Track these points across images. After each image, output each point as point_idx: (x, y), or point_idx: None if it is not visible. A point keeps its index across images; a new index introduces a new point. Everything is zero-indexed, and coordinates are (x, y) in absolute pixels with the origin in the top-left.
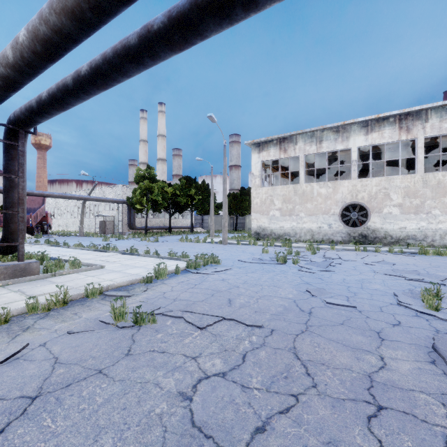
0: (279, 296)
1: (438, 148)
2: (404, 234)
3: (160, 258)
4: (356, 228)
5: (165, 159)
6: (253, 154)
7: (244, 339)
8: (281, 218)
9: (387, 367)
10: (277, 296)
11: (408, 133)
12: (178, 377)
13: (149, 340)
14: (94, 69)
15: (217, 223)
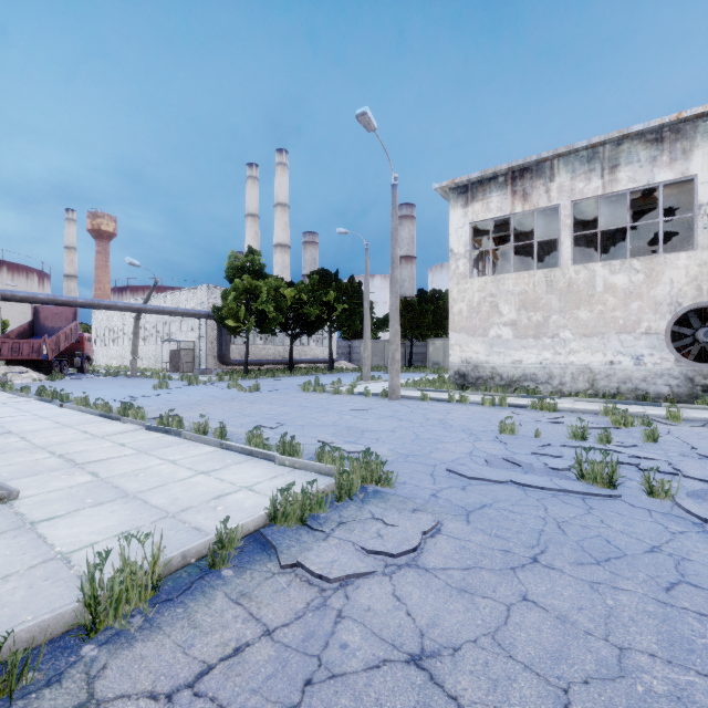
0: None
1: None
2: None
3: (224, 449)
4: None
5: (288, 245)
6: (452, 209)
7: None
8: (515, 342)
9: None
10: None
11: None
12: None
13: None
14: None
15: (376, 353)
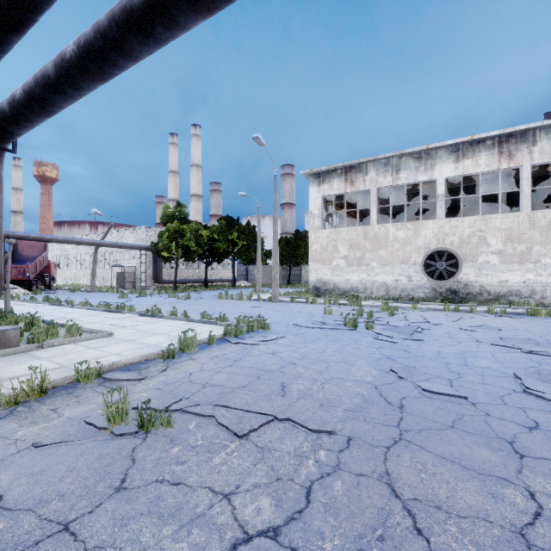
0: (352, 379)
1: (544, 180)
2: (505, 289)
3: (190, 322)
4: (444, 282)
5: (201, 195)
6: (311, 187)
7: (307, 457)
8: (346, 268)
9: (547, 513)
10: (350, 379)
11: (510, 159)
12: (197, 540)
13: (158, 459)
14: (83, 48)
15: (265, 275)
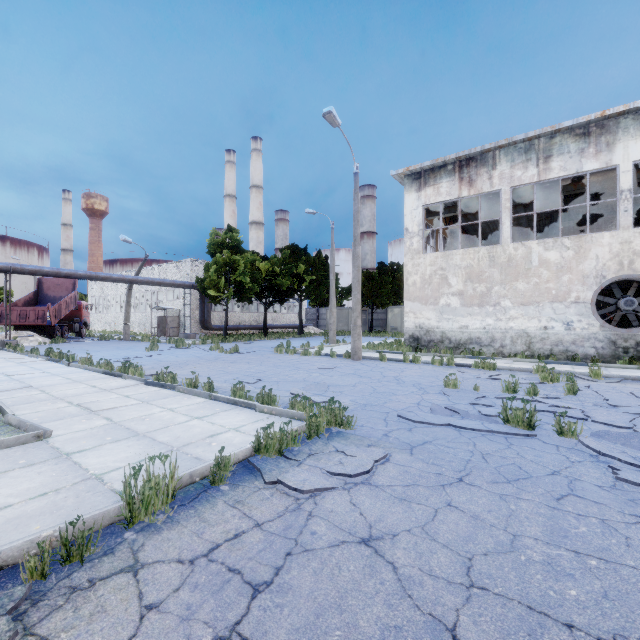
0: None
1: None
2: None
3: (213, 400)
4: (634, 331)
5: (262, 222)
6: (407, 193)
7: None
8: (462, 310)
9: None
10: None
11: None
12: None
13: None
14: None
15: (341, 319)
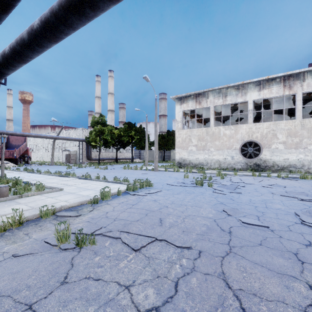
0: (201, 215)
1: (309, 102)
2: (287, 163)
3: (107, 182)
4: (252, 159)
5: (114, 110)
6: (176, 105)
7: (175, 263)
8: (196, 152)
9: None
10: (200, 215)
11: (290, 89)
12: None
13: (87, 264)
14: (44, 22)
15: (150, 155)
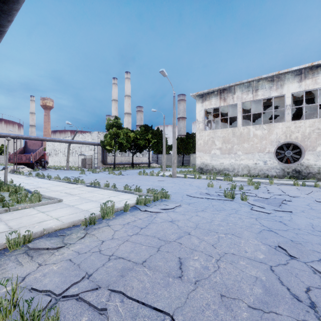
0: (245, 256)
1: None
2: None
3: (116, 191)
4: (290, 165)
5: (130, 113)
6: (197, 103)
7: None
8: (221, 156)
9: None
10: (243, 255)
11: None
12: None
13: None
14: None
15: (168, 160)
